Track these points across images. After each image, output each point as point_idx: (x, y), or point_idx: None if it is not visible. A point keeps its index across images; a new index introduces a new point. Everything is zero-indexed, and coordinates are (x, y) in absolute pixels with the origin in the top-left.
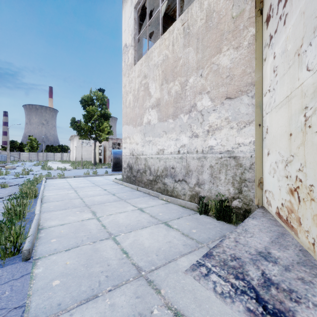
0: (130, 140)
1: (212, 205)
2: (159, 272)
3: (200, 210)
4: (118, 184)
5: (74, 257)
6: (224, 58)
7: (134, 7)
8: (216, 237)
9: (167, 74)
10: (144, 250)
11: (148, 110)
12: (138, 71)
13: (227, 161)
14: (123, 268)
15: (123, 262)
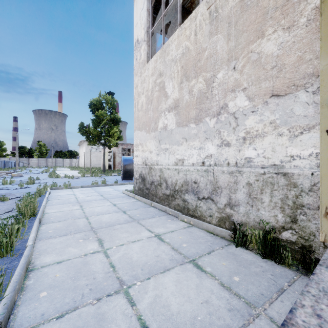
0: (142, 148)
1: (251, 235)
2: None
3: (236, 242)
4: (129, 197)
5: None
6: (269, 44)
7: None
8: (273, 294)
9: (188, 70)
10: (172, 320)
11: (164, 113)
12: (152, 68)
13: (273, 179)
14: None
15: None
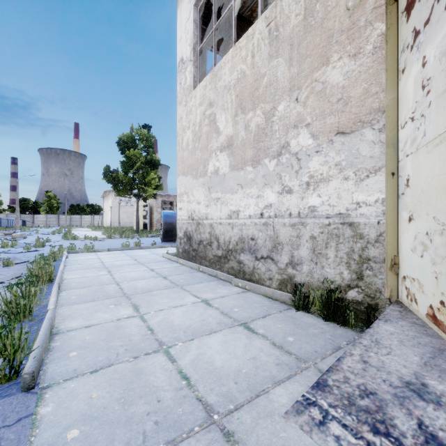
0: (188, 198)
1: (314, 297)
2: (242, 416)
3: (296, 305)
4: (170, 261)
5: (104, 385)
6: (334, 72)
7: (194, 3)
8: (327, 351)
9: (244, 100)
10: (215, 373)
11: (215, 153)
12: (201, 96)
13: (339, 230)
14: (182, 406)
15: (182, 396)
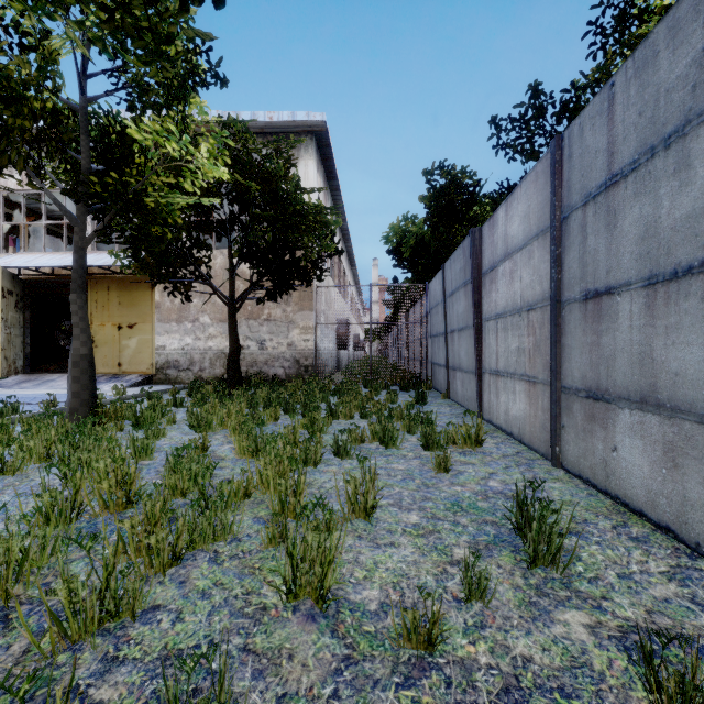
0: None
1: None
2: None
3: None
4: None
5: None
6: None
7: None
8: None
9: None
10: None
11: None
12: None
13: None
14: None
15: None
